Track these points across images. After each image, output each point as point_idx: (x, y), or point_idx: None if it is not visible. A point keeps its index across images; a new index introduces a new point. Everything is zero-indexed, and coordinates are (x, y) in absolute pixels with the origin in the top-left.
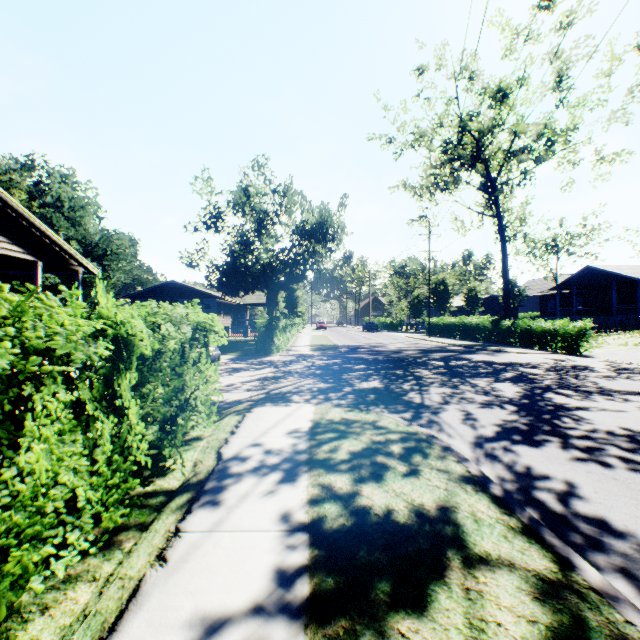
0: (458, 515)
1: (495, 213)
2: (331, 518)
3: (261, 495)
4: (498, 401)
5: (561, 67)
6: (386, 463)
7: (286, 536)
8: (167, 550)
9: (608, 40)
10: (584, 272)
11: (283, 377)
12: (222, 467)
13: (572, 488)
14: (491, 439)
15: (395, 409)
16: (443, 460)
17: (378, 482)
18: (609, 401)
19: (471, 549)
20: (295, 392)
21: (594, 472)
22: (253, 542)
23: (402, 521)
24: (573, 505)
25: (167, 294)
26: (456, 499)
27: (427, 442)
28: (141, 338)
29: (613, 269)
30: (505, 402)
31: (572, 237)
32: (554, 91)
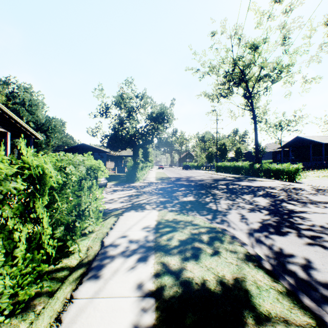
0: (246, 283)
1: (251, 108)
2: (169, 287)
3: (126, 270)
4: (258, 208)
5: (285, 33)
6: (200, 247)
7: (140, 301)
8: (63, 313)
9: (309, 19)
10: (295, 139)
11: (141, 195)
12: (103, 251)
13: (309, 262)
14: (257, 231)
15: (202, 213)
16: (233, 245)
17: (196, 260)
18: (317, 207)
19: (258, 309)
20: (147, 203)
21: (319, 251)
22: (119, 306)
23: (213, 288)
24: (312, 274)
25: (80, 150)
26: (244, 272)
27: (222, 233)
28: (51, 175)
29: (310, 138)
30: (261, 208)
31: (289, 122)
32: (282, 45)
